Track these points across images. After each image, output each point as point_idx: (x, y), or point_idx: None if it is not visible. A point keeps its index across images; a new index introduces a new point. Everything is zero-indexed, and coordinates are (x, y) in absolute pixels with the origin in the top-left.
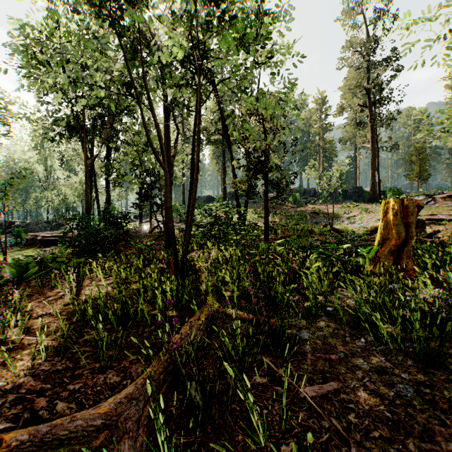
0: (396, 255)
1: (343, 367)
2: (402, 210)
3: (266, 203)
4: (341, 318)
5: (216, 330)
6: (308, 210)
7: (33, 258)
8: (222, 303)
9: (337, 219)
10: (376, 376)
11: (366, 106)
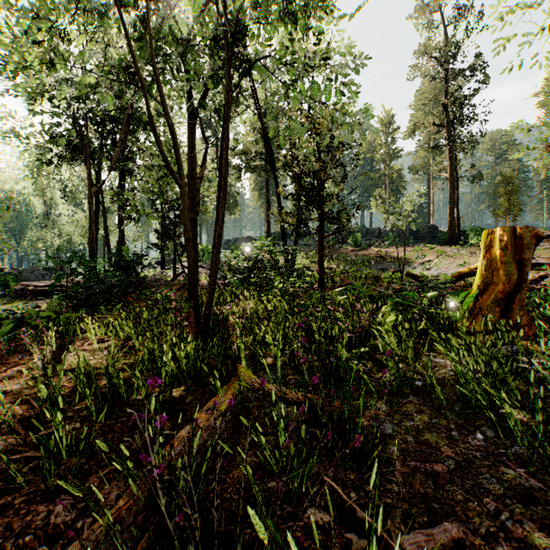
0: (504, 305)
1: (459, 489)
2: (514, 243)
3: (321, 241)
4: (439, 398)
5: (245, 423)
6: (372, 253)
7: (12, 312)
8: (261, 374)
9: (408, 265)
10: (519, 507)
11: (443, 126)
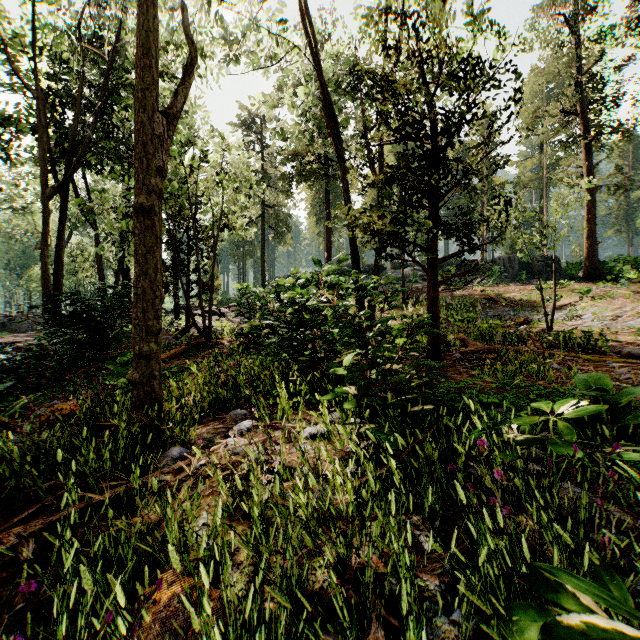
0: None
1: None
2: None
3: (433, 269)
4: None
5: None
6: (475, 294)
7: None
8: None
9: (535, 311)
10: None
11: (577, 113)
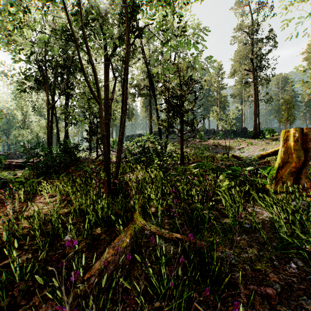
0: (295, 175)
1: (286, 308)
2: (302, 137)
3: (182, 136)
4: (262, 237)
5: (139, 259)
6: (210, 143)
7: (0, 178)
8: (148, 219)
9: (230, 150)
10: None
11: (250, 71)
